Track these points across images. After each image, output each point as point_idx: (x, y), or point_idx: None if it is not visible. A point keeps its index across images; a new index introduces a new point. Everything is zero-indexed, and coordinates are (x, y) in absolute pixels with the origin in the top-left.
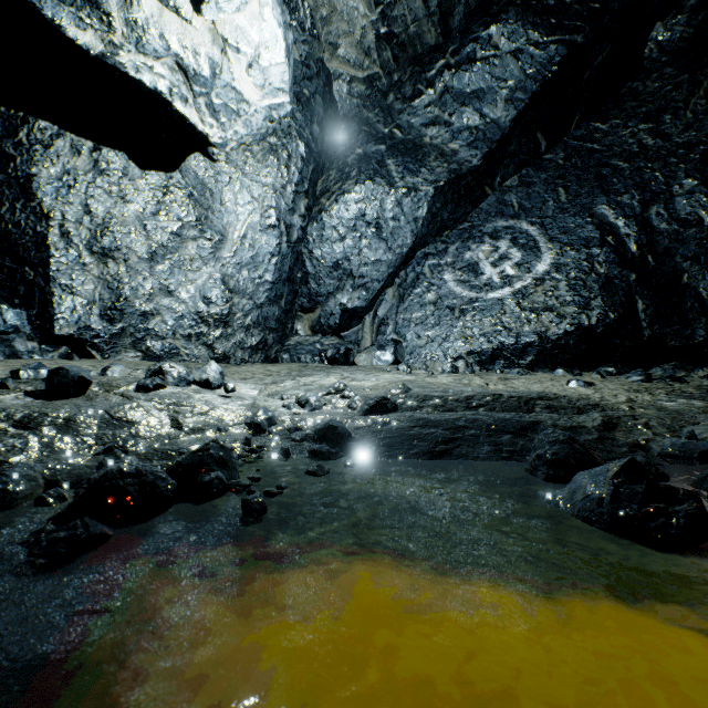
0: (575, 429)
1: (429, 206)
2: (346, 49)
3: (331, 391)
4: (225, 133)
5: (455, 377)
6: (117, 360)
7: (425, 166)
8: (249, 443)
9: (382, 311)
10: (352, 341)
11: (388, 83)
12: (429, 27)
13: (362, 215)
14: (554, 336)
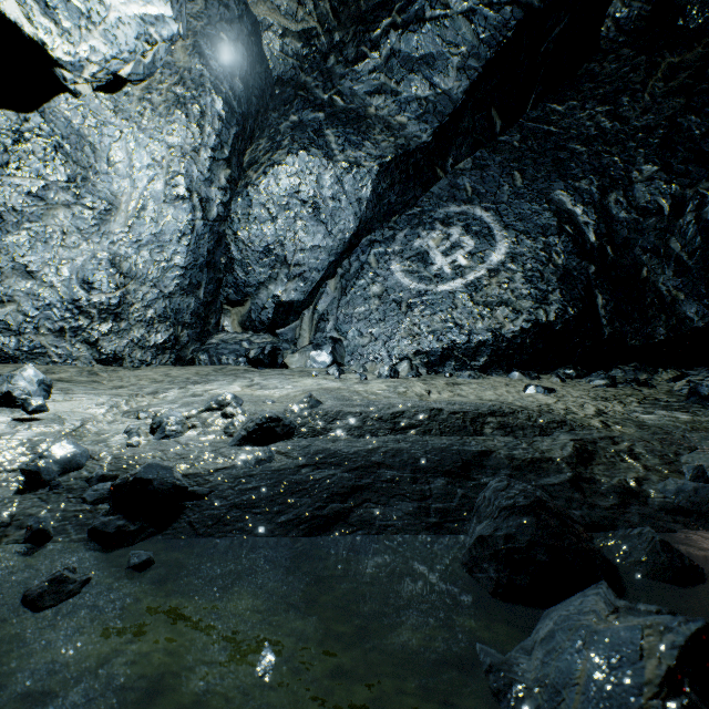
0: (539, 464)
1: (374, 185)
2: None
3: (212, 405)
4: (74, 46)
5: (391, 383)
6: None
7: (369, 139)
8: None
9: (322, 305)
10: (288, 339)
11: (329, 43)
12: None
13: (296, 191)
14: (510, 334)
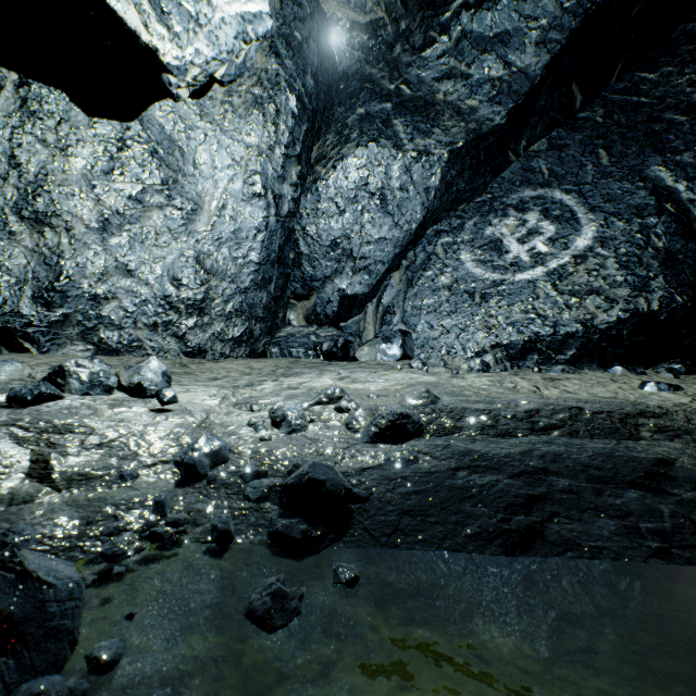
0: None
1: (443, 173)
2: None
3: (322, 399)
4: (181, 50)
5: (490, 378)
6: (61, 354)
7: (438, 126)
8: (160, 510)
9: (387, 298)
10: (352, 332)
11: (395, 33)
12: None
13: (364, 184)
14: (603, 325)
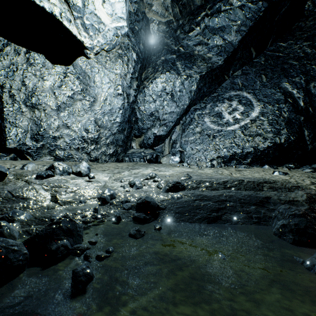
0: (293, 202)
1: (197, 85)
2: (156, 7)
3: (148, 177)
4: (92, 41)
5: (213, 170)
6: (41, 160)
7: (195, 65)
8: (96, 211)
9: (174, 137)
10: (159, 151)
11: (177, 25)
12: None
13: (164, 89)
14: (262, 149)
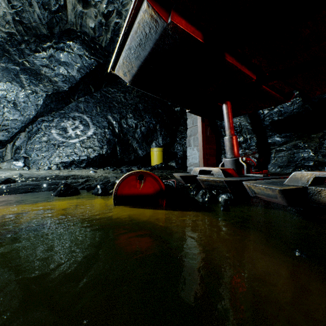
0: (76, 182)
1: (44, 101)
2: None
3: None
4: None
5: (48, 171)
6: None
7: (42, 83)
8: None
9: (18, 143)
10: None
11: (22, 39)
12: (43, 28)
13: (5, 97)
14: (92, 157)
